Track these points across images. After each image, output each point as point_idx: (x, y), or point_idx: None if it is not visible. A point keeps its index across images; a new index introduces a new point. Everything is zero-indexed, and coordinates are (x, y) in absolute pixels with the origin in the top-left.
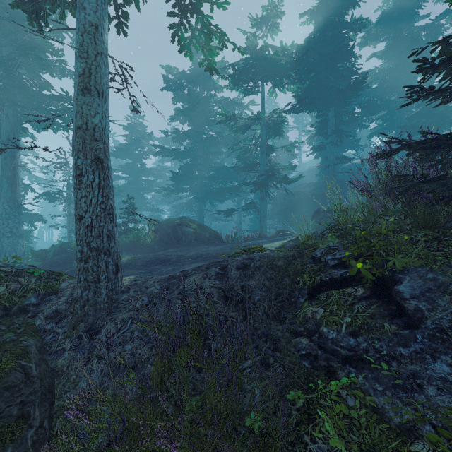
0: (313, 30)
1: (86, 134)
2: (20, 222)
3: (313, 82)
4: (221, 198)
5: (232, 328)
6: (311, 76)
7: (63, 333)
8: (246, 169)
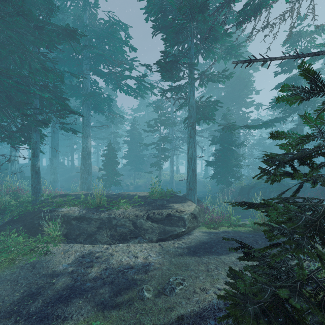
0: None
1: None
2: None
3: None
4: None
5: None
6: None
7: None
8: None
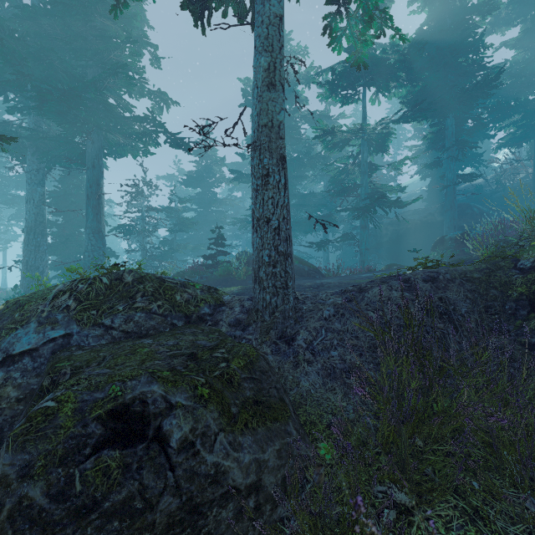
0: (425, 20)
1: (271, 132)
2: (104, 255)
3: (429, 83)
4: (307, 229)
5: (445, 339)
6: (426, 76)
7: (256, 340)
8: (343, 193)
